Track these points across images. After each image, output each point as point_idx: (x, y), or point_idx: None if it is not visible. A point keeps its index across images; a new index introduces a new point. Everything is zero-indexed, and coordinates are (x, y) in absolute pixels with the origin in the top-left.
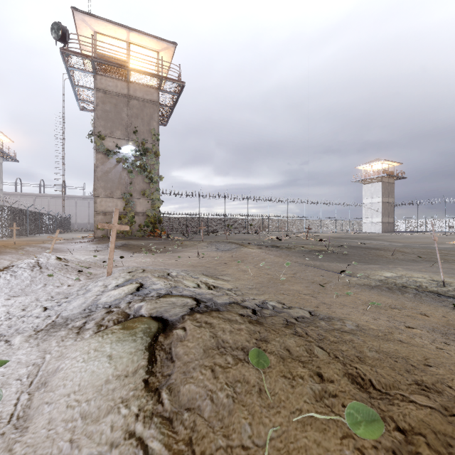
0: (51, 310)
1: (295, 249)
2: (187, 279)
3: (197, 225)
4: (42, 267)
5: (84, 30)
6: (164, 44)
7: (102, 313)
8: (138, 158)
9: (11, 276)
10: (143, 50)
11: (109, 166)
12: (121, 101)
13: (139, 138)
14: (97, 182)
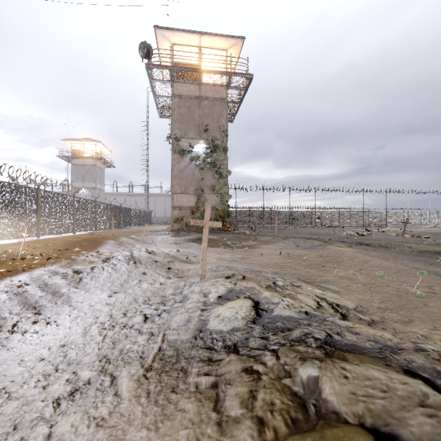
0: (152, 322)
1: (395, 248)
2: (299, 292)
3: (260, 219)
4: (136, 261)
5: (164, 45)
6: (233, 41)
7: (237, 368)
8: (209, 155)
9: (112, 269)
10: (213, 51)
11: (183, 164)
12: (194, 103)
13: (209, 136)
14: (173, 180)
